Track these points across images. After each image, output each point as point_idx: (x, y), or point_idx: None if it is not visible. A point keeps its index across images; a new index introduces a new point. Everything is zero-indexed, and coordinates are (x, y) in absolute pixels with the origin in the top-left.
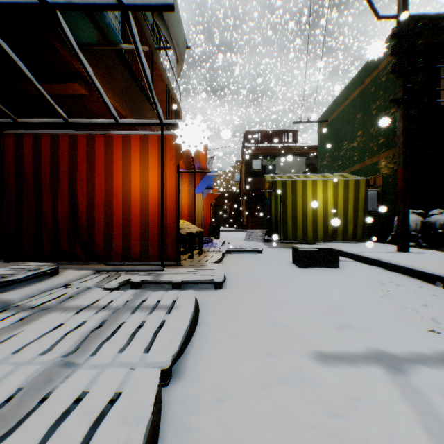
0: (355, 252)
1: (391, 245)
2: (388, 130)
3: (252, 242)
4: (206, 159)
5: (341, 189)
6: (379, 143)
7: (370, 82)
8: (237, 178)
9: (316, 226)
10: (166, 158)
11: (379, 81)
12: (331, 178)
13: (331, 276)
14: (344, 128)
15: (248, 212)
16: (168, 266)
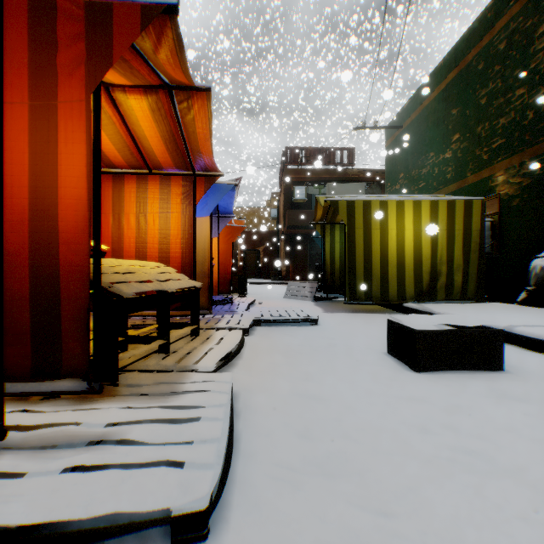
0: (502, 326)
1: (534, 309)
2: (510, 124)
3: (296, 301)
4: (210, 141)
5: (443, 215)
6: (493, 148)
7: (477, 57)
8: (274, 213)
9: (402, 276)
10: (56, 69)
11: (494, 51)
12: (428, 198)
13: (527, 410)
14: (429, 134)
15: (289, 258)
16: (64, 394)
